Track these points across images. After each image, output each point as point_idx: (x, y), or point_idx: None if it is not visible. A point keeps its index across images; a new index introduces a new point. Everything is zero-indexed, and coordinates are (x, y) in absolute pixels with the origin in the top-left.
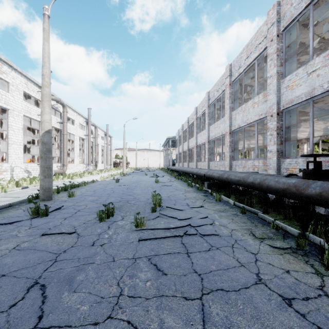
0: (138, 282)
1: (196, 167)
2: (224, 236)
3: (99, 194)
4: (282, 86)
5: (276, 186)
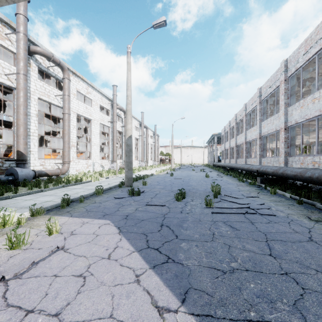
0: (221, 231)
1: (245, 163)
2: (281, 217)
3: (163, 184)
4: None
5: None
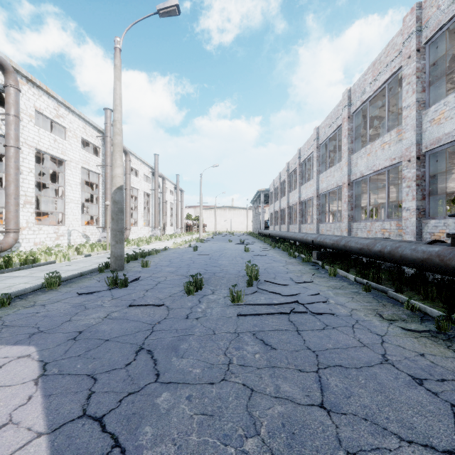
0: (245, 354)
1: (299, 231)
2: (342, 316)
3: (177, 264)
4: (425, 120)
5: (413, 255)
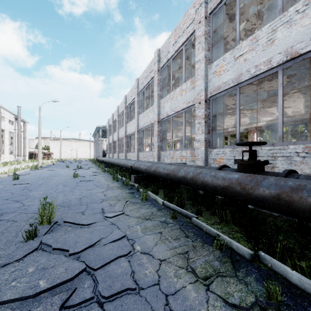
0: None
1: (125, 158)
2: (146, 289)
3: None
4: (210, 72)
5: (214, 182)
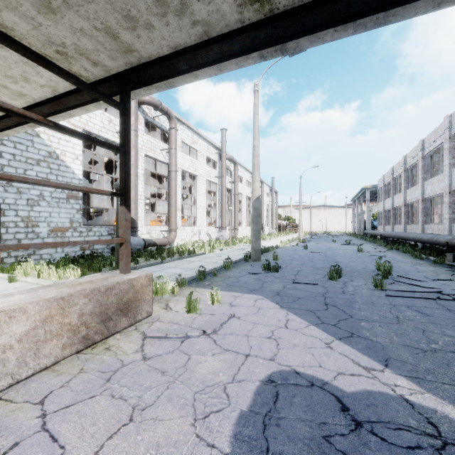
0: (407, 315)
1: (421, 232)
2: None
3: (299, 259)
4: None
5: None
